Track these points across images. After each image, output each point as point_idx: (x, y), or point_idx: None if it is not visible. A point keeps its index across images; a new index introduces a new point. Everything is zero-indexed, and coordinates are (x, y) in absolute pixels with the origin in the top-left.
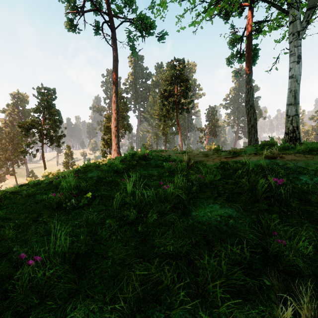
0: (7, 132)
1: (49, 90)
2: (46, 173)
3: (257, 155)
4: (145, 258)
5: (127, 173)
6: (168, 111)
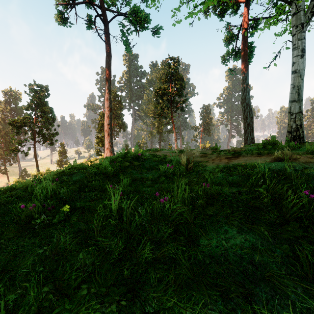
0: None
1: (42, 87)
2: (34, 173)
3: (261, 155)
4: None
5: (117, 177)
6: (162, 109)
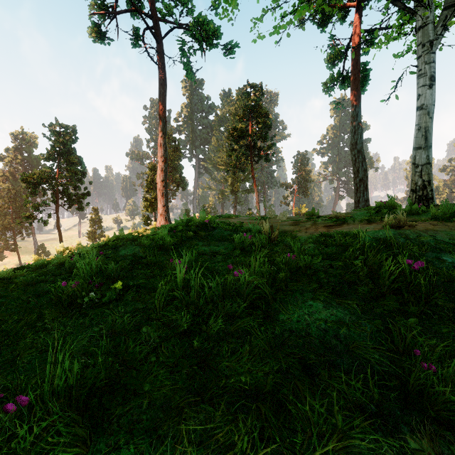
0: (6, 189)
1: (67, 128)
2: (61, 249)
3: (371, 222)
4: (204, 396)
5: (178, 250)
6: (238, 158)
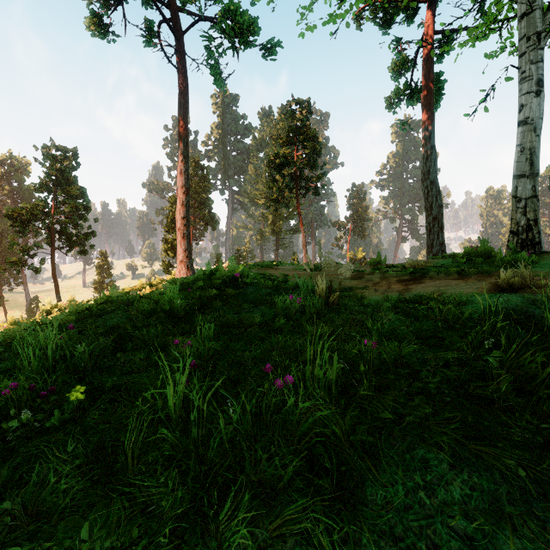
0: None
1: (66, 151)
2: (47, 307)
3: (464, 276)
4: None
5: (194, 319)
6: (281, 191)
